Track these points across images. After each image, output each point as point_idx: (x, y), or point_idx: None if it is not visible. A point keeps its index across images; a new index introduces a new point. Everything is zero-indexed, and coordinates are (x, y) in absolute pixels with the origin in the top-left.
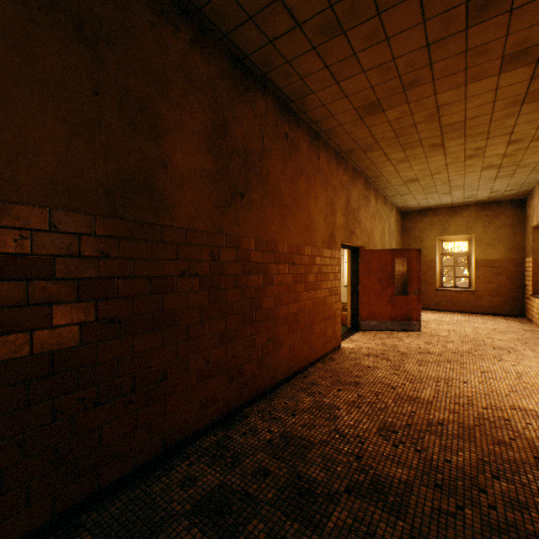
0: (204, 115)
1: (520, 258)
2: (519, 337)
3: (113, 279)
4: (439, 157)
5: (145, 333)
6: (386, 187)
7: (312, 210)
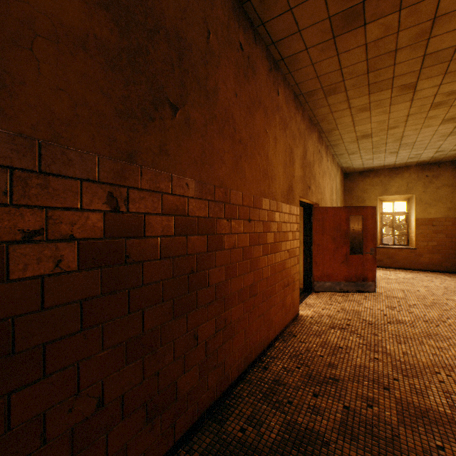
0: None
1: None
2: None
3: None
4: (404, 104)
5: None
6: (337, 144)
7: (270, 155)
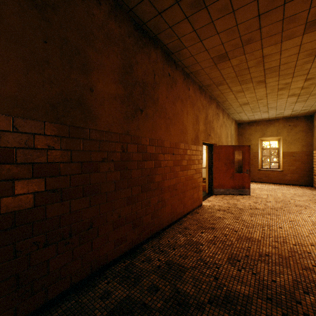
0: (117, 60)
1: (310, 150)
2: (310, 199)
3: (56, 163)
4: (262, 89)
5: (78, 198)
6: (229, 108)
7: (184, 121)
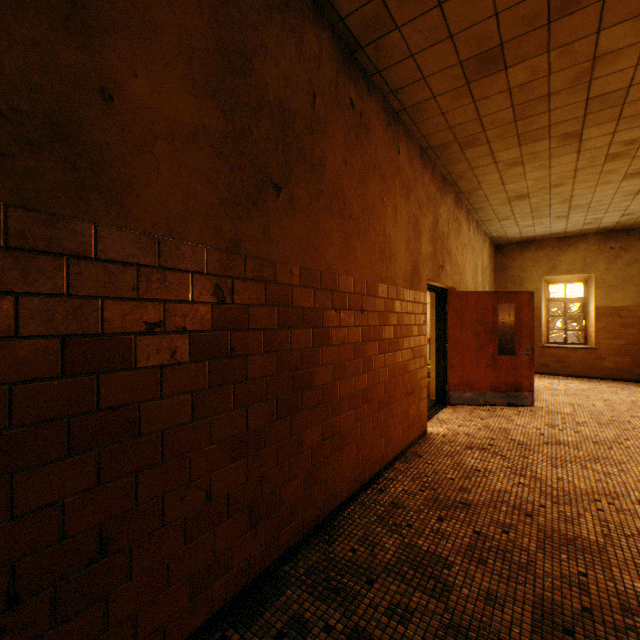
0: (200, 21)
1: None
2: None
3: None
4: (569, 156)
5: (49, 464)
6: (483, 207)
7: (389, 229)
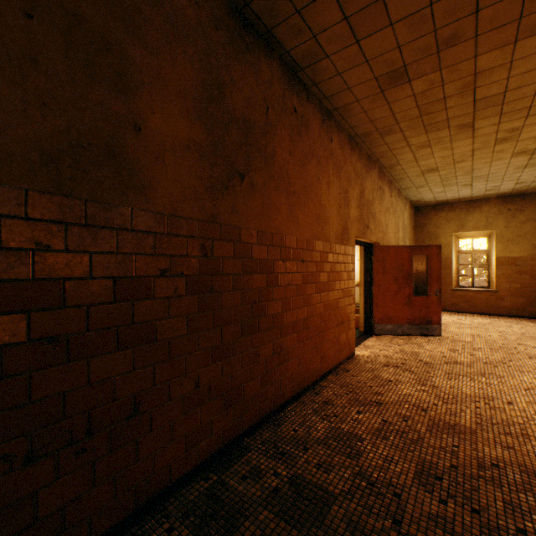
0: (192, 71)
1: None
2: None
3: (56, 280)
4: (466, 140)
5: (107, 354)
6: (402, 178)
7: (323, 200)
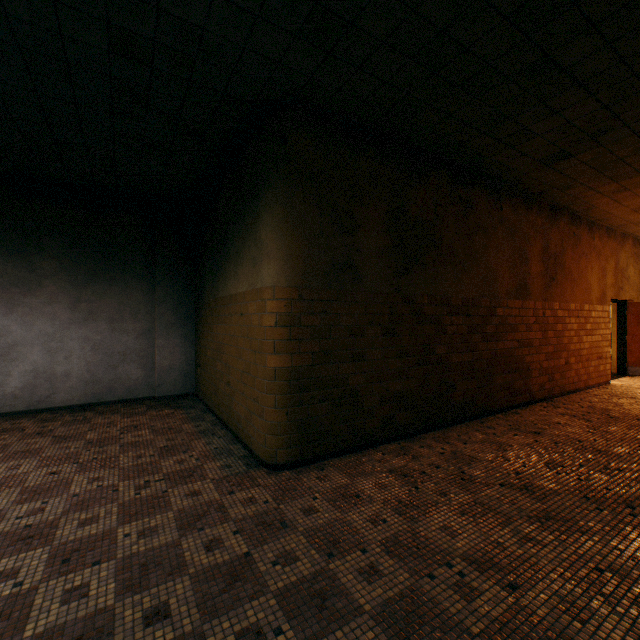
0: (539, 244)
1: None
2: None
3: (517, 324)
4: None
5: (523, 348)
6: None
7: (588, 279)
